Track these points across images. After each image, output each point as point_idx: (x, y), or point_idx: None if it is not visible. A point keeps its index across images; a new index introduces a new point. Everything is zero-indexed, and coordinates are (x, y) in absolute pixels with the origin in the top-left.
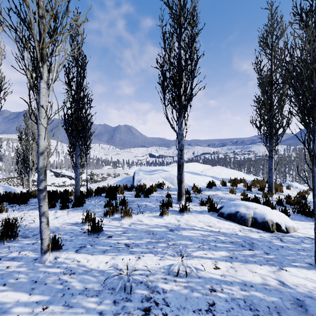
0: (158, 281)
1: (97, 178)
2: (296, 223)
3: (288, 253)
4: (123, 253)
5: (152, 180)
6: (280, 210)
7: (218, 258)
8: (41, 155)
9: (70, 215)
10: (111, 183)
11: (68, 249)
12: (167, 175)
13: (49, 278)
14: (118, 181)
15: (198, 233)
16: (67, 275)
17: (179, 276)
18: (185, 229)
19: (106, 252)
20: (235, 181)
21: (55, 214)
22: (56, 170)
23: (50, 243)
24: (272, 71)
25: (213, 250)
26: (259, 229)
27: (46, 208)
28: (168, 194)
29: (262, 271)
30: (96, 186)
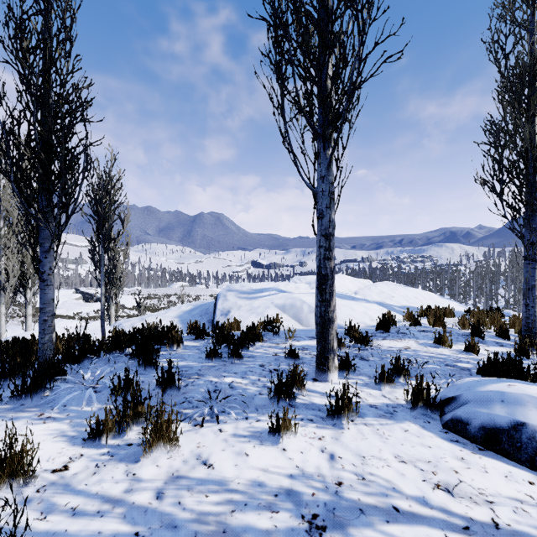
0: None
1: (158, 304)
2: None
3: None
4: None
5: (254, 312)
6: None
7: None
8: None
9: None
10: (169, 318)
11: None
12: (287, 300)
13: None
14: (185, 313)
15: None
16: None
17: None
18: (365, 514)
19: None
20: (440, 315)
21: None
22: (86, 290)
23: None
24: (535, 57)
25: None
26: None
27: None
28: (292, 352)
29: None
30: (136, 323)
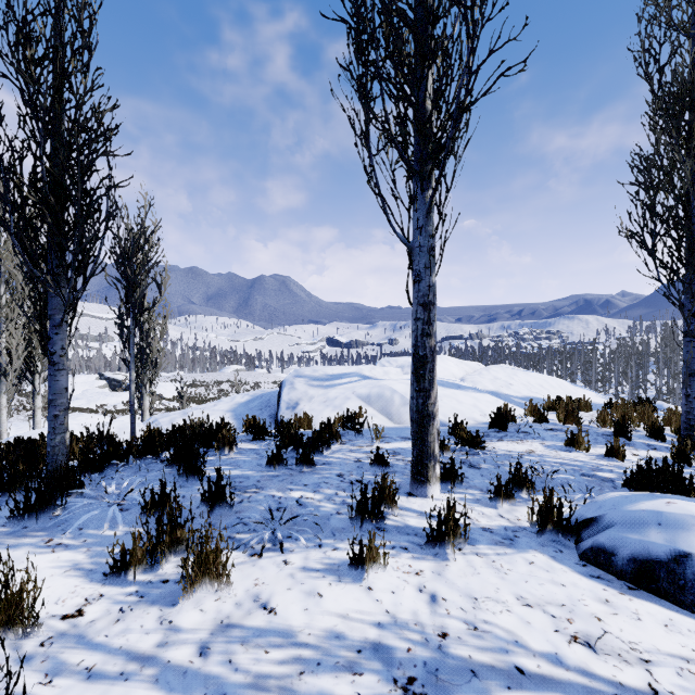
0: None
1: (206, 394)
2: None
3: None
4: None
5: (330, 405)
6: None
7: None
8: None
9: None
10: (219, 412)
11: None
12: (372, 390)
13: None
14: (240, 406)
15: None
16: None
17: None
18: (479, 677)
19: None
20: (573, 409)
21: None
22: (113, 375)
23: None
24: None
25: None
26: None
27: None
28: (379, 457)
29: None
30: (176, 419)
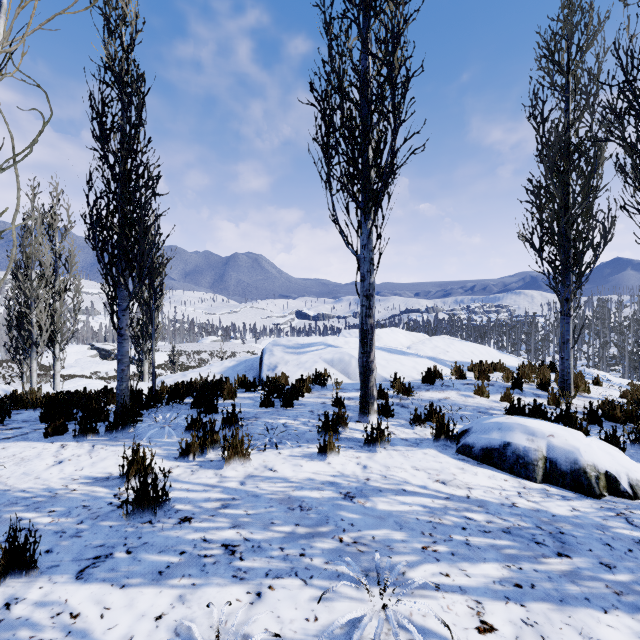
0: None
1: (188, 362)
2: None
3: None
4: (215, 576)
5: (302, 367)
6: (596, 436)
7: (483, 590)
8: None
9: (96, 455)
10: (212, 374)
11: (57, 567)
12: (335, 355)
13: None
14: (228, 369)
15: (417, 505)
16: None
17: None
18: (382, 492)
19: (166, 574)
20: (484, 369)
21: (58, 452)
22: (102, 345)
23: None
24: (569, 123)
25: (463, 560)
26: (564, 488)
27: None
28: (338, 400)
29: (617, 635)
30: (178, 379)
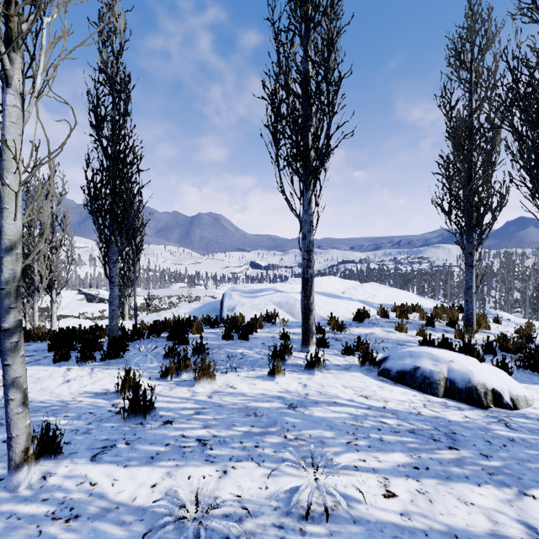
0: (265, 534)
1: (160, 305)
2: (527, 388)
3: (526, 453)
4: (192, 460)
5: (256, 308)
6: (491, 363)
7: (390, 471)
8: (8, 253)
9: (95, 376)
10: (182, 314)
11: (76, 453)
12: (282, 299)
13: (15, 531)
14: (195, 310)
15: (345, 413)
16: (61, 523)
17: (312, 518)
18: (318, 403)
19: (156, 458)
20: (404, 310)
21: (65, 374)
22: (88, 291)
23: (30, 446)
24: (472, 110)
25: (376, 451)
26: (460, 401)
27: (21, 370)
28: (285, 334)
29: (485, 500)
30: (154, 318)
